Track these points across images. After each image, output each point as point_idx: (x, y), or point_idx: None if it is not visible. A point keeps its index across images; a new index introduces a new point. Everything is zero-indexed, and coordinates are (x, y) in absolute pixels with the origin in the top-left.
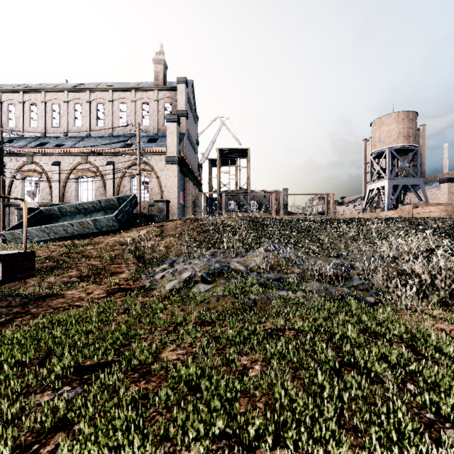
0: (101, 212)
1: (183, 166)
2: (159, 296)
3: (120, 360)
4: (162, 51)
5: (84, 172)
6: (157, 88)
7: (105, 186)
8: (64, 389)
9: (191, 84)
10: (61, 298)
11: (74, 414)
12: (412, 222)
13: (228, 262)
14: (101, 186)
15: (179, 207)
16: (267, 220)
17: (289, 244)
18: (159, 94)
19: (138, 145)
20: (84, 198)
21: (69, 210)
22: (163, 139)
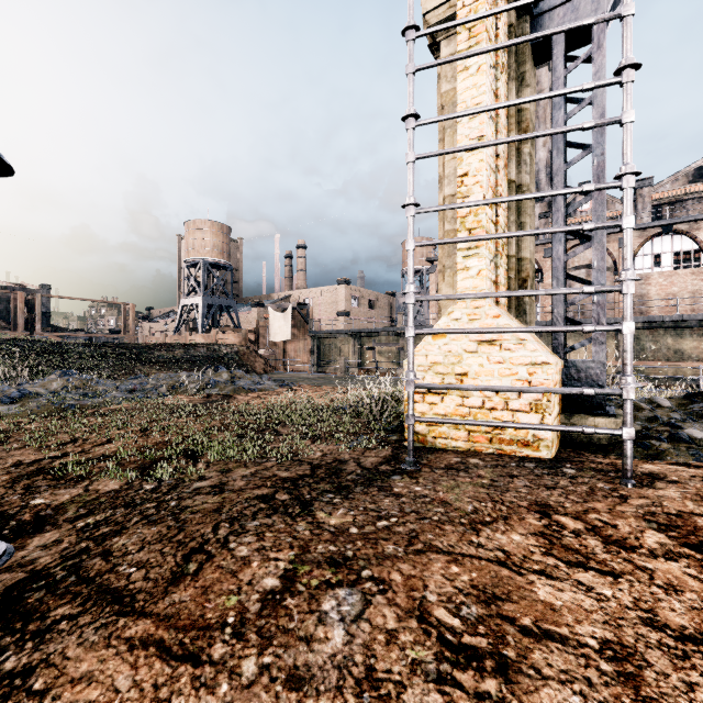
0: None
1: None
2: None
3: None
4: None
5: None
6: None
7: None
8: None
9: None
10: None
11: (7, 438)
12: (210, 348)
13: (23, 388)
14: None
15: None
16: (41, 344)
17: (82, 371)
18: None
19: None
20: None
21: None
22: None
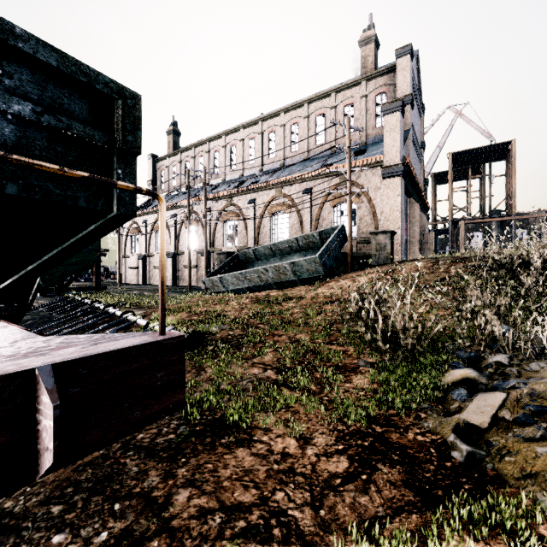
0: (298, 253)
1: (406, 180)
2: None
3: None
4: (372, 24)
5: (278, 207)
6: (364, 78)
7: (301, 221)
8: None
9: (415, 56)
10: (245, 444)
11: None
12: None
13: None
14: (297, 222)
15: (402, 242)
16: None
17: None
18: (368, 86)
19: (348, 152)
20: (278, 238)
21: (264, 252)
22: (374, 147)
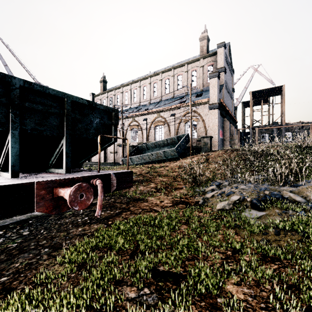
0: (167, 146)
1: (222, 109)
2: (211, 213)
3: (186, 275)
4: (206, 30)
5: (158, 122)
6: (202, 57)
7: (169, 130)
8: (145, 290)
9: (228, 45)
10: (146, 202)
11: None
12: None
13: (279, 190)
14: (167, 130)
15: (219, 141)
16: None
17: None
18: (204, 61)
19: (190, 99)
20: (158, 138)
21: (151, 146)
22: (206, 92)
